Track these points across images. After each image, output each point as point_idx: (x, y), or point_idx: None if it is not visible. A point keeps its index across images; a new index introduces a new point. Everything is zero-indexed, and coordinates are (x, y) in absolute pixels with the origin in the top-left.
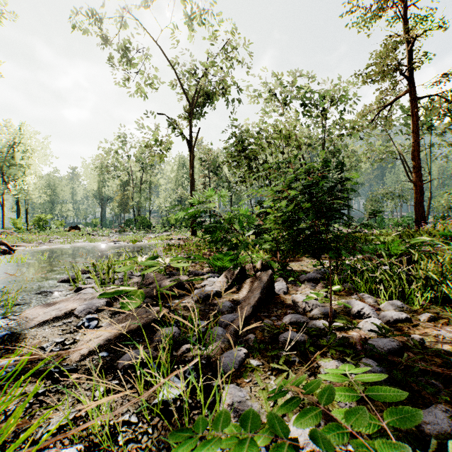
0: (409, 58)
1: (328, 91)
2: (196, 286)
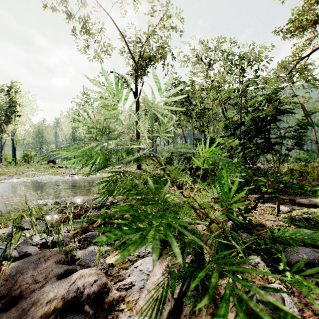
0: None
1: (246, 53)
2: (113, 293)
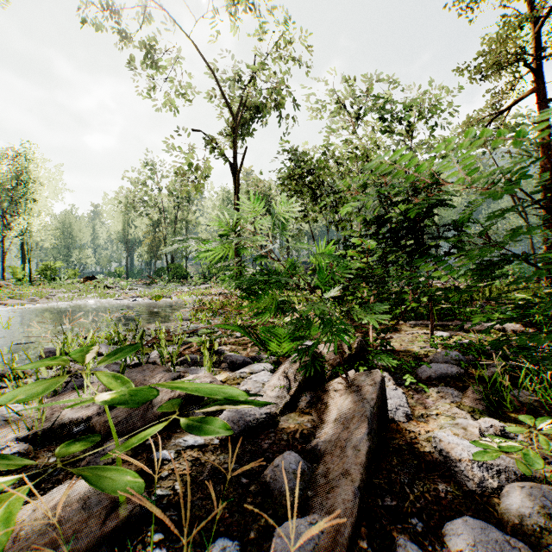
0: (537, 44)
1: (415, 100)
2: None
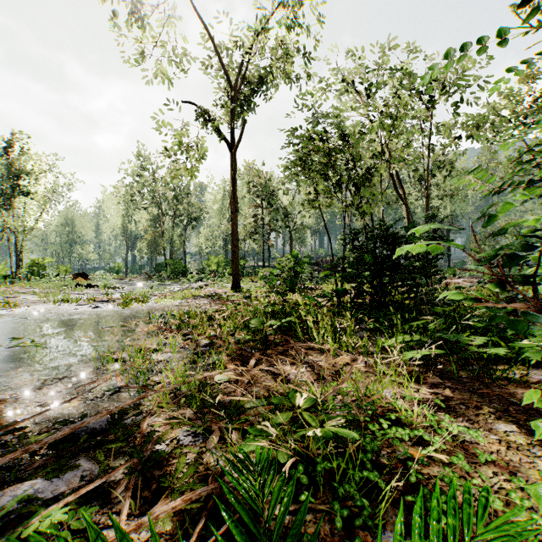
0: None
1: None
2: None
